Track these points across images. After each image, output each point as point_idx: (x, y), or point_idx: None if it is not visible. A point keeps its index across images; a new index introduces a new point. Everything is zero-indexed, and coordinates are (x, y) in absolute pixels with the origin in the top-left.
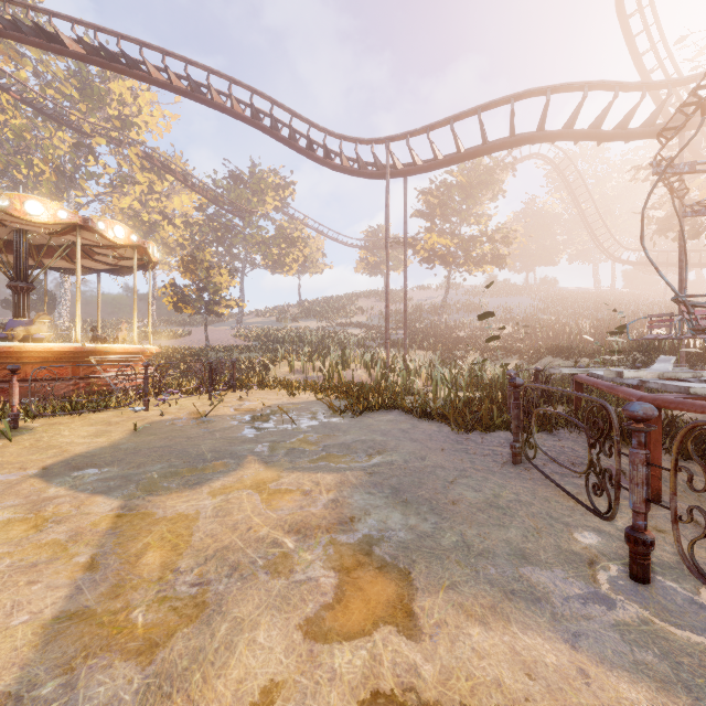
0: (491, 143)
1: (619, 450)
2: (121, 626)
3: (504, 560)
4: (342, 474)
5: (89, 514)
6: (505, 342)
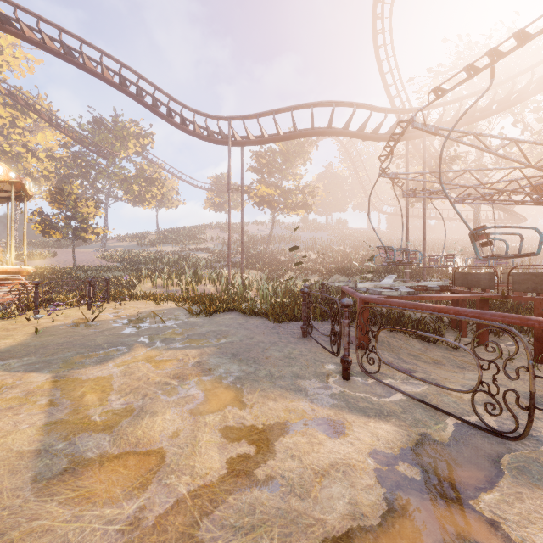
0: (299, 132)
1: (340, 321)
2: (88, 423)
3: (289, 379)
4: (202, 350)
5: (32, 383)
6: (311, 264)
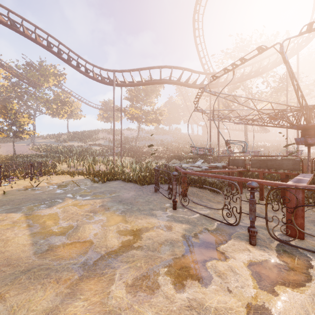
0: (153, 81)
1: (172, 183)
2: (52, 232)
3: (148, 211)
4: (103, 199)
5: (13, 218)
6: (160, 154)
